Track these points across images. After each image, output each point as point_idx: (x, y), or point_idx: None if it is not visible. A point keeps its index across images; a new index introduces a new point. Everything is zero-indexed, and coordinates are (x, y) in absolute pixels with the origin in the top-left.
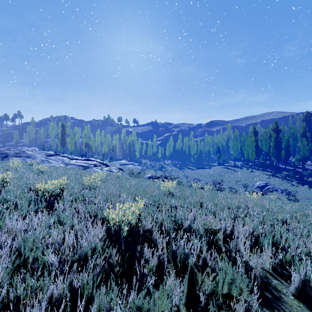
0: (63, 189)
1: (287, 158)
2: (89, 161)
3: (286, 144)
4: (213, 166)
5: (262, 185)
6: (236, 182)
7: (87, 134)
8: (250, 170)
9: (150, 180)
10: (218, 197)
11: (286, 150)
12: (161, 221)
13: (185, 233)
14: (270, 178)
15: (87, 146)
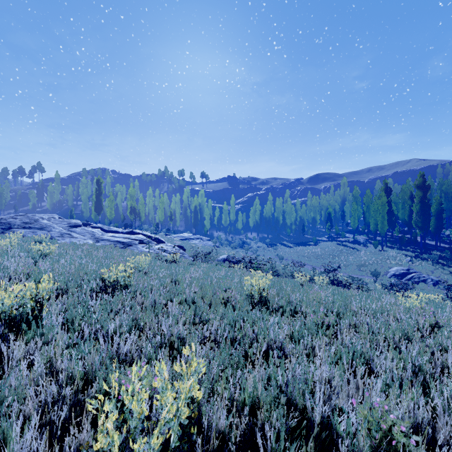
0: (62, 293)
1: (440, 230)
2: (134, 234)
3: (437, 208)
4: (320, 242)
5: (400, 272)
6: (359, 267)
7: (134, 194)
8: (379, 248)
9: (226, 264)
10: (352, 306)
11: (438, 217)
12: (250, 398)
13: (319, 447)
14: (413, 262)
15: (133, 212)
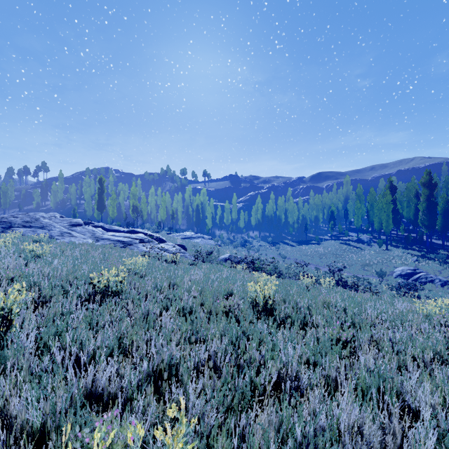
0: (46, 301)
1: (447, 229)
2: (135, 233)
3: (444, 207)
4: (323, 241)
5: (406, 272)
6: (363, 267)
7: (136, 193)
8: (383, 247)
9: (228, 263)
10: (368, 315)
11: (445, 216)
12: None
13: None
14: (420, 261)
15: (135, 211)
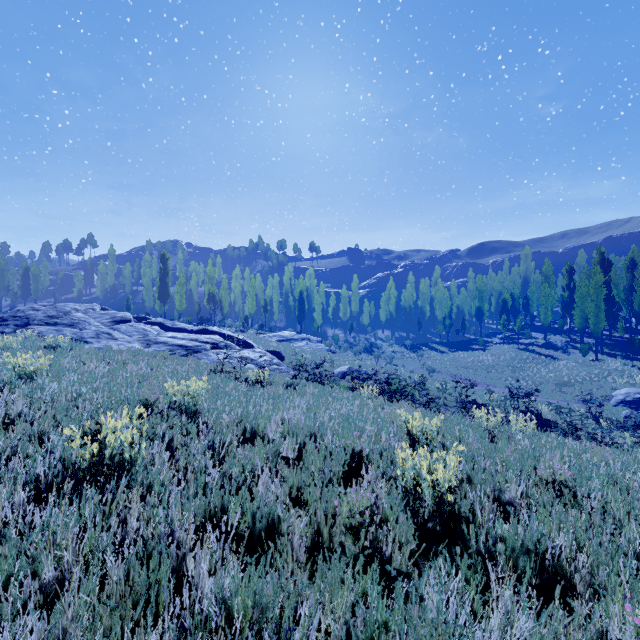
0: None
1: None
2: (208, 333)
3: None
4: (491, 346)
5: (635, 398)
6: (559, 387)
7: (213, 275)
8: (590, 356)
9: (347, 380)
10: None
11: None
12: None
13: None
14: None
15: (212, 300)
